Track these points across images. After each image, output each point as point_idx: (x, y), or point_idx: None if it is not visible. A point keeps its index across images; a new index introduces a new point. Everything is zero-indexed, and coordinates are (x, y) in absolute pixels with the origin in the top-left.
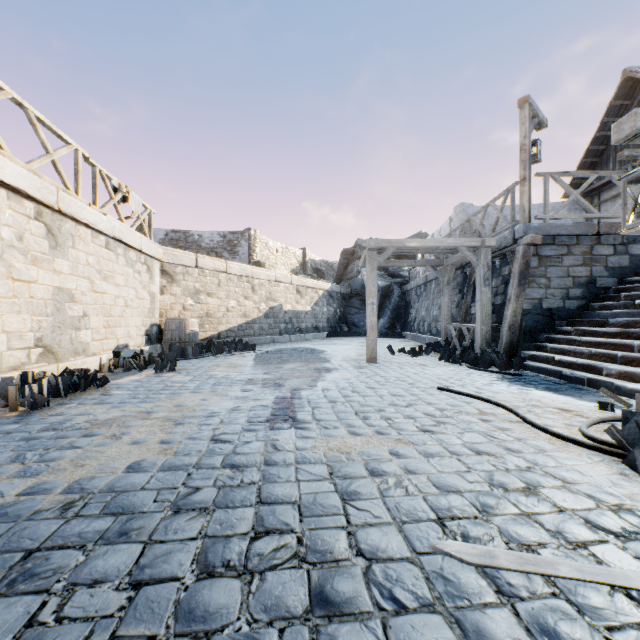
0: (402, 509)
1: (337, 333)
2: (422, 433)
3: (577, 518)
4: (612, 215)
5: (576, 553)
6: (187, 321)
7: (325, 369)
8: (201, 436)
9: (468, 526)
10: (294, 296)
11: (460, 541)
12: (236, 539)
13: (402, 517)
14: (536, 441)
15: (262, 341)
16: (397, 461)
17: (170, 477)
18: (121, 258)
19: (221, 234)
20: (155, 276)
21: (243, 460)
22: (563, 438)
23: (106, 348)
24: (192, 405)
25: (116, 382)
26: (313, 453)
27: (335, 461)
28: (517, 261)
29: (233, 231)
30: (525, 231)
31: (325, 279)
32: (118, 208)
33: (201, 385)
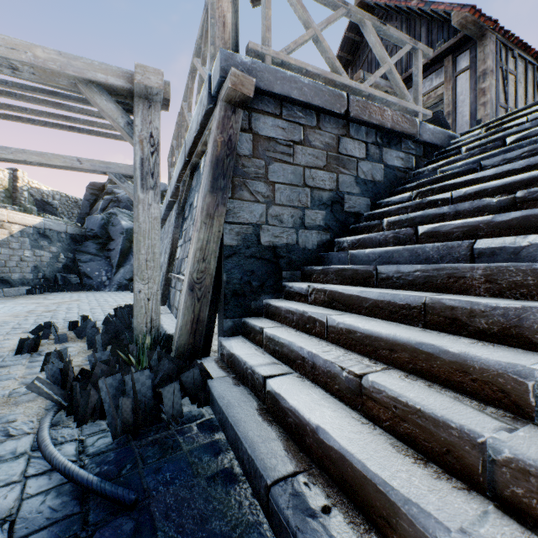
0: None
1: (53, 287)
2: None
3: None
4: (366, 88)
5: None
6: None
7: None
8: None
9: None
10: None
11: None
12: None
13: None
14: None
15: None
16: None
17: None
18: None
19: None
20: None
21: None
22: None
23: None
24: None
25: None
26: None
27: None
28: (212, 137)
29: None
30: (225, 67)
31: (61, 216)
32: None
33: None
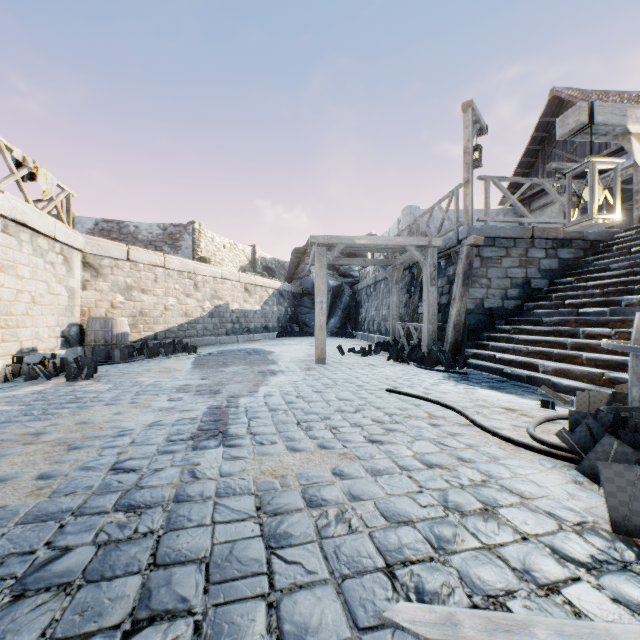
0: (343, 556)
1: (288, 333)
2: (370, 444)
3: (543, 547)
4: (544, 220)
5: (550, 602)
6: (115, 320)
7: (270, 372)
8: (98, 465)
9: (423, 574)
10: (242, 294)
11: (414, 601)
12: (99, 639)
13: (342, 569)
14: (488, 447)
15: (206, 342)
16: (340, 484)
17: (31, 533)
18: (26, 245)
19: (161, 226)
20: (75, 269)
21: (146, 497)
22: (514, 442)
23: (3, 353)
24: (100, 421)
25: (9, 394)
26: (240, 480)
27: (266, 489)
28: (461, 261)
29: (175, 224)
30: (469, 232)
31: (276, 278)
32: (22, 186)
33: (120, 395)
